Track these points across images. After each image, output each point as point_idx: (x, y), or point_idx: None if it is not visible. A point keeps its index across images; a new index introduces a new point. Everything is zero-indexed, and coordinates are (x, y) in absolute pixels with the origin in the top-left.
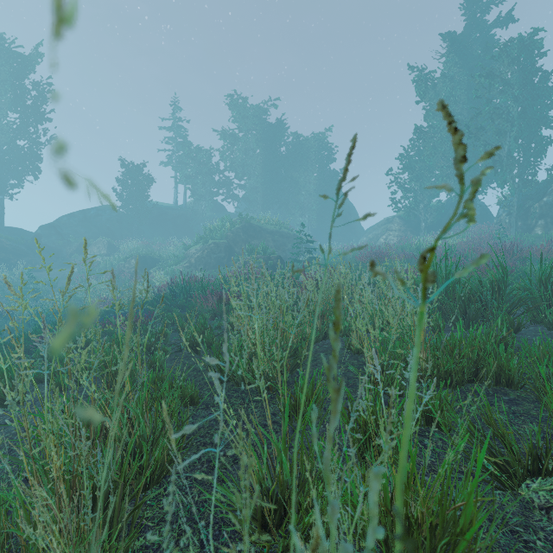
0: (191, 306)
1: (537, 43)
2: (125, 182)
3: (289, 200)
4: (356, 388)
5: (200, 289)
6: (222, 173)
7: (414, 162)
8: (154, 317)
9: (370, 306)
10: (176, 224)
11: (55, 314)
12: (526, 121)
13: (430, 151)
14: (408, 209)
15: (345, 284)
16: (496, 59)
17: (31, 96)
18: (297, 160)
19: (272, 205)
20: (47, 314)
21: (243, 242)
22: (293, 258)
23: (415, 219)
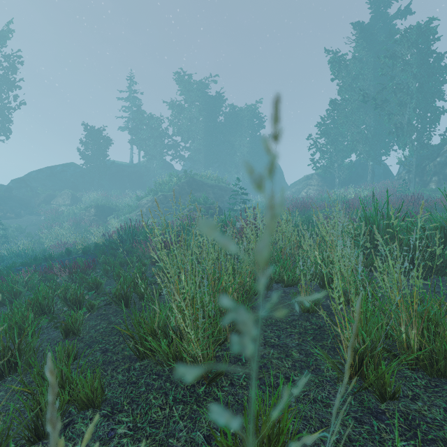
0: (134, 251)
1: (432, 30)
2: (87, 143)
3: (227, 160)
4: (322, 375)
5: (144, 235)
6: (170, 137)
7: (330, 129)
8: (98, 262)
9: (312, 254)
10: (132, 179)
11: (17, 257)
12: (423, 94)
13: (343, 120)
14: (325, 168)
15: (286, 231)
16: (398, 42)
17: (4, 67)
18: (233, 127)
19: (212, 164)
20: (10, 257)
21: (187, 194)
22: (230, 208)
23: (330, 176)
